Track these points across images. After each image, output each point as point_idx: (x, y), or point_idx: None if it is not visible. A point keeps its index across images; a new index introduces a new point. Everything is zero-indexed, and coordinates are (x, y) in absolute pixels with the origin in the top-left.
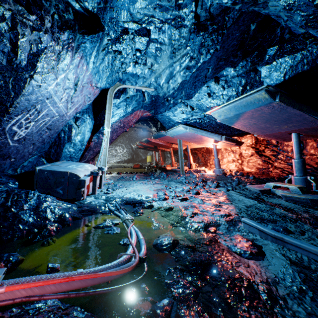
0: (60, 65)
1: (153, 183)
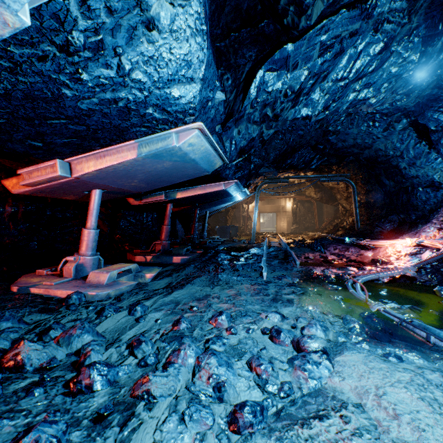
0: None
1: None
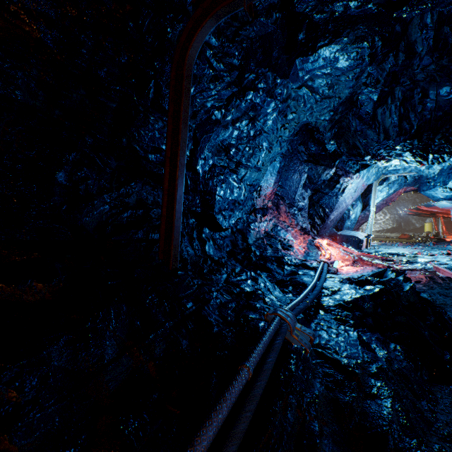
0: (351, 187)
1: (413, 248)
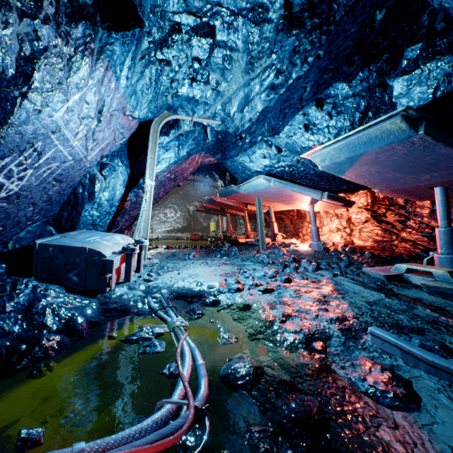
0: (72, 78)
1: (219, 263)
